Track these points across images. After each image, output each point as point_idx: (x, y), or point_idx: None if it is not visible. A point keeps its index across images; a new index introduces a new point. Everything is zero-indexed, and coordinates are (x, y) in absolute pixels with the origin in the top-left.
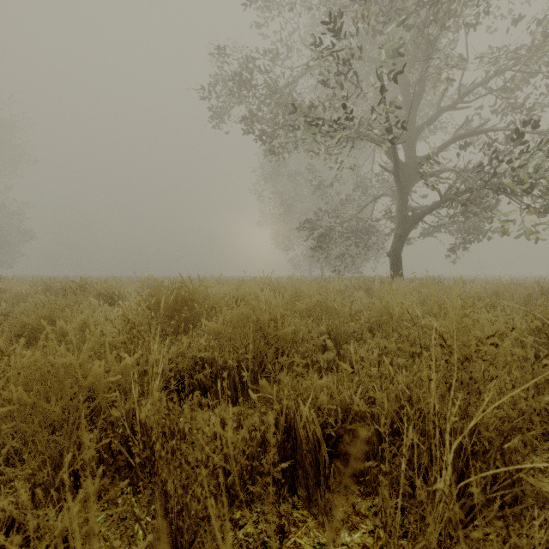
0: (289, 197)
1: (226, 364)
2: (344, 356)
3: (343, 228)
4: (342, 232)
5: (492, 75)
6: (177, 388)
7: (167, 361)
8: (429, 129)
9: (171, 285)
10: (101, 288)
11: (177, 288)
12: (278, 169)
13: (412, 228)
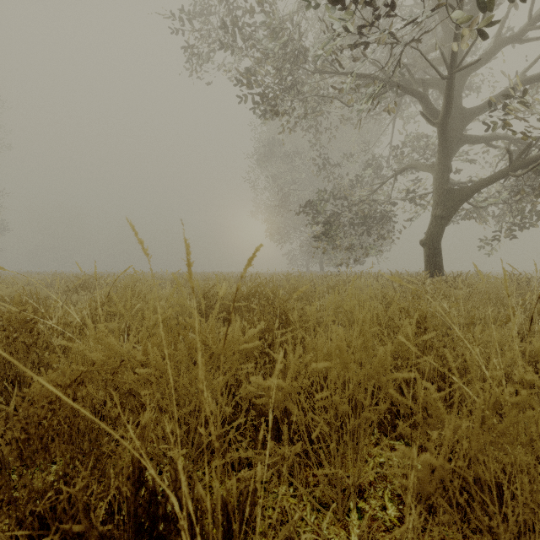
0: (285, 183)
1: None
2: None
3: (352, 213)
4: (351, 219)
5: None
6: None
7: None
8: None
9: None
10: None
11: None
12: (273, 150)
13: (458, 206)
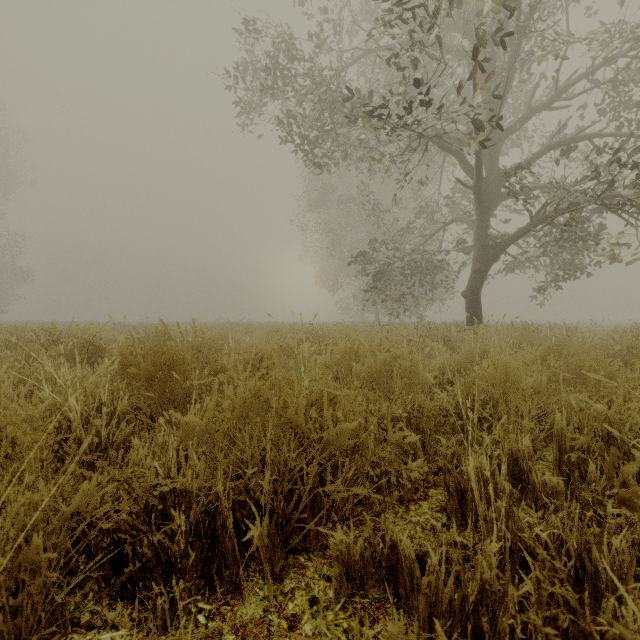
0: (337, 226)
1: (217, 502)
2: (445, 469)
3: (404, 263)
4: (403, 268)
5: (600, 64)
6: (97, 573)
7: (41, 541)
8: (511, 139)
9: (158, 336)
10: (77, 339)
11: (157, 342)
12: (324, 192)
13: (494, 261)
